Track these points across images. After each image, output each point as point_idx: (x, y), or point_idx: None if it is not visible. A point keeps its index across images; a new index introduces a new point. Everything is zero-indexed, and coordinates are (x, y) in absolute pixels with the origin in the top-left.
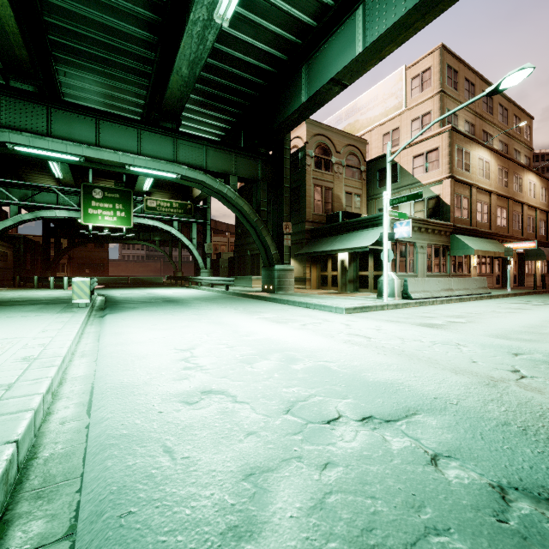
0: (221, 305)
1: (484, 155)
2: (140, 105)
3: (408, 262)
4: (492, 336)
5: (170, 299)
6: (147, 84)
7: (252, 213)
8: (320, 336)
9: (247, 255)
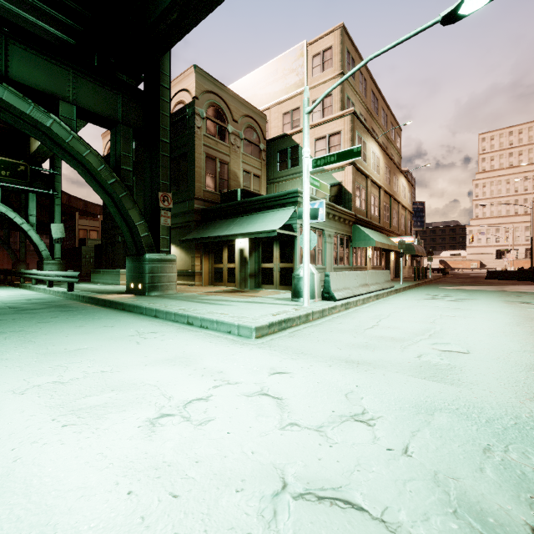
0: None
1: (376, 150)
2: None
3: (317, 253)
4: None
5: None
6: None
7: (105, 169)
8: None
9: (118, 241)
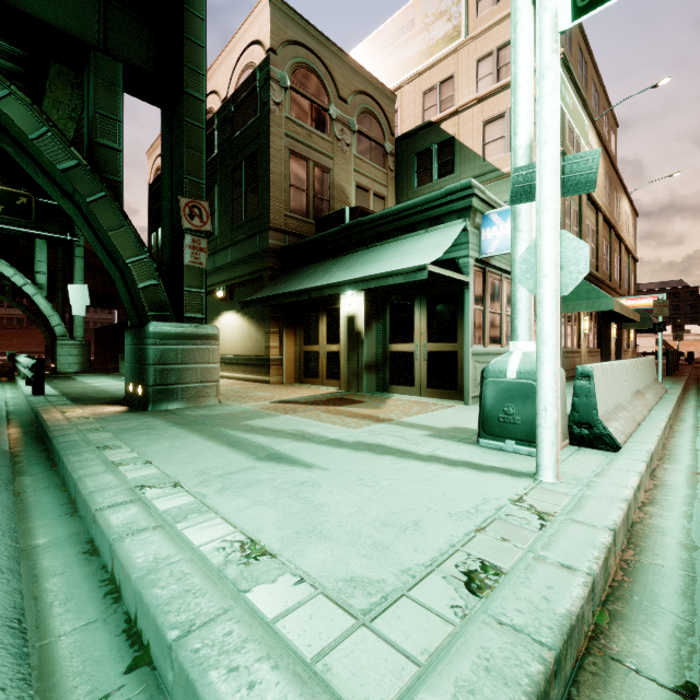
0: None
1: (593, 141)
2: None
3: (505, 322)
4: None
5: None
6: None
7: (49, 138)
8: None
9: None
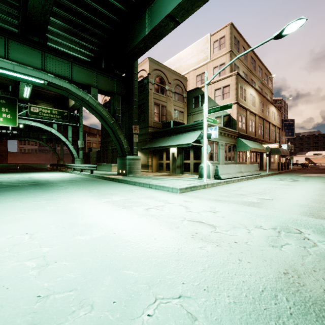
0: (79, 188)
1: (252, 92)
2: (14, 24)
3: (214, 155)
4: (310, 216)
5: (37, 183)
6: (18, 4)
7: (109, 117)
8: (165, 227)
9: (109, 149)
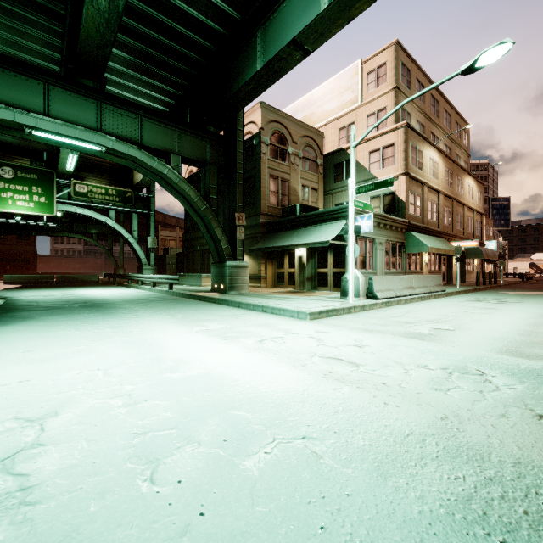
0: (155, 311)
1: (433, 155)
2: (55, 59)
3: (368, 259)
4: (506, 353)
5: (91, 303)
6: (62, 30)
7: (199, 200)
8: (286, 365)
9: (197, 250)
